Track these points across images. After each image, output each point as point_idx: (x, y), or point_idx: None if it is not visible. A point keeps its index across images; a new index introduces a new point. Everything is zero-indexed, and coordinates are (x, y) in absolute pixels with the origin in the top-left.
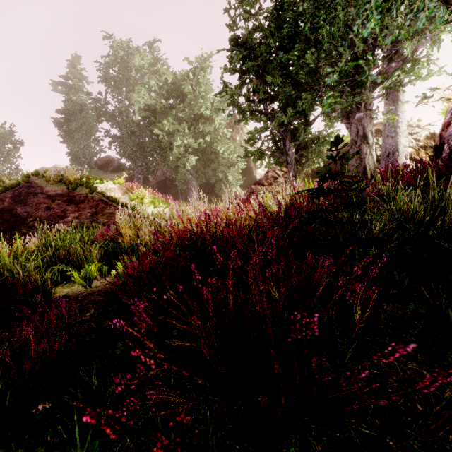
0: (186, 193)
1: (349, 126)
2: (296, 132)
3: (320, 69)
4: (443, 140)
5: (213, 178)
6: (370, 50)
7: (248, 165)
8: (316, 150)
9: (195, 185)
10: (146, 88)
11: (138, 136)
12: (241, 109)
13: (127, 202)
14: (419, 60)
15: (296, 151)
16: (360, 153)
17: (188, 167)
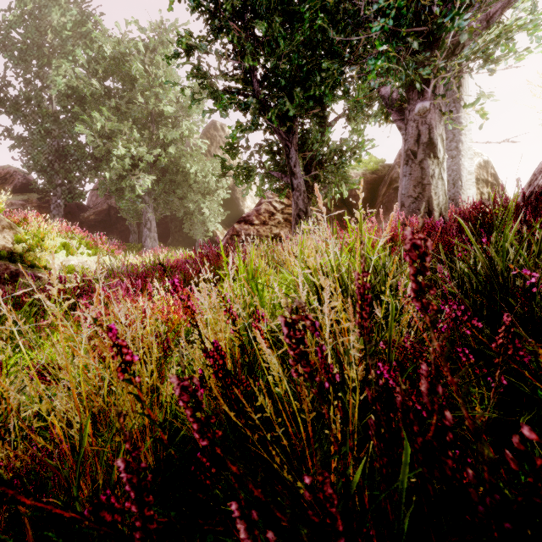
0: (141, 230)
1: (404, 124)
2: (306, 137)
3: (361, 3)
4: None
5: (181, 210)
6: None
7: (233, 194)
8: (341, 169)
9: (152, 219)
10: (71, 63)
11: (57, 138)
12: (214, 90)
13: (8, 245)
14: (519, 17)
15: (306, 170)
16: (422, 175)
17: (138, 190)
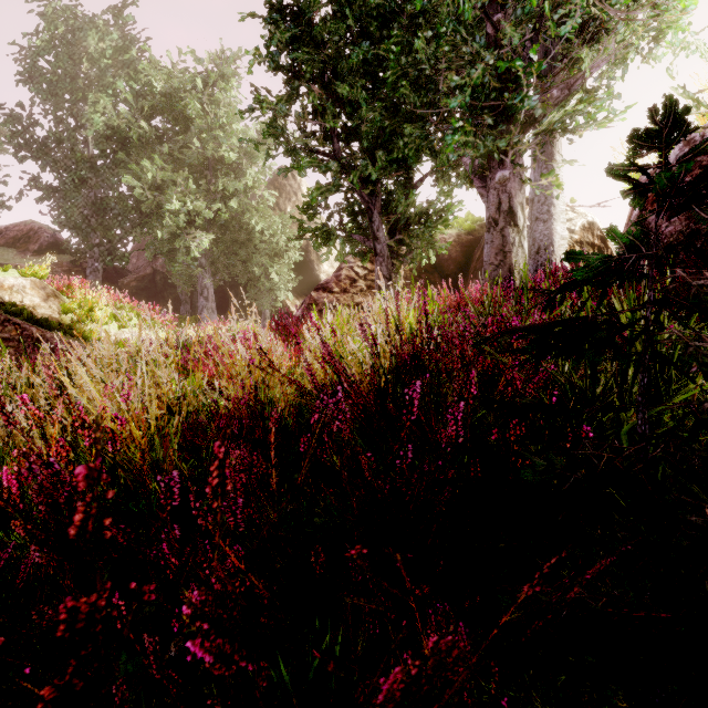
0: (194, 300)
1: (486, 192)
2: (390, 199)
3: (440, 78)
4: (647, 226)
5: (244, 275)
6: (527, 52)
7: (306, 256)
8: (426, 234)
9: (209, 286)
10: (111, 98)
11: (94, 188)
12: (292, 147)
13: (54, 315)
14: (596, 89)
15: (391, 234)
16: (503, 243)
17: (194, 252)
